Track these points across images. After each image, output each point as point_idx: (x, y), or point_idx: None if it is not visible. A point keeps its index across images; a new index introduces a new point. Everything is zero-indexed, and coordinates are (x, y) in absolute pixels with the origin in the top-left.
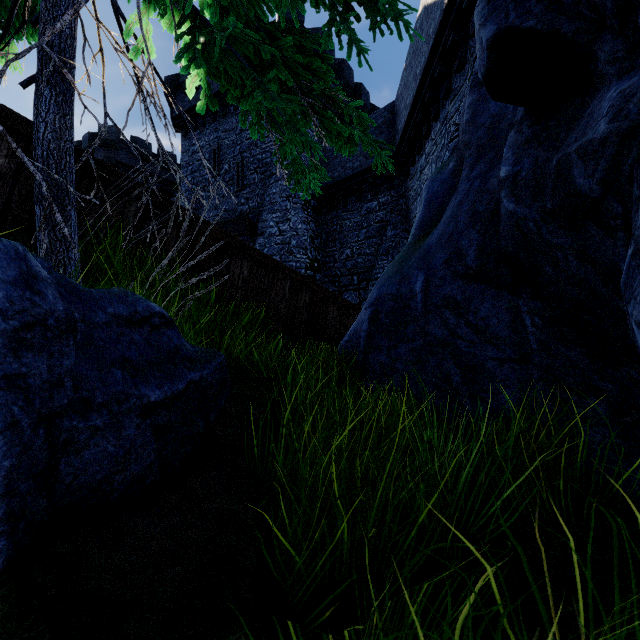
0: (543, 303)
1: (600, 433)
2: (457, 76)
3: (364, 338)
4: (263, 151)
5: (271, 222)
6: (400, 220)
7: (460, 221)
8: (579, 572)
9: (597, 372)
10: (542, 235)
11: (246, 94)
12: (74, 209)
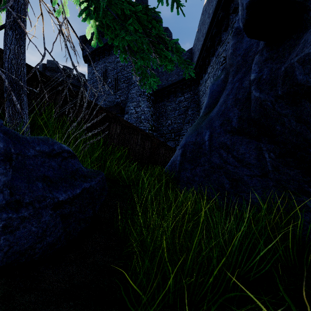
0: (275, 145)
1: (309, 216)
2: (224, 34)
3: (178, 164)
4: (127, 72)
5: (131, 107)
6: (195, 106)
7: (228, 103)
8: (307, 300)
9: (307, 182)
10: (275, 109)
11: (117, 36)
12: (26, 96)
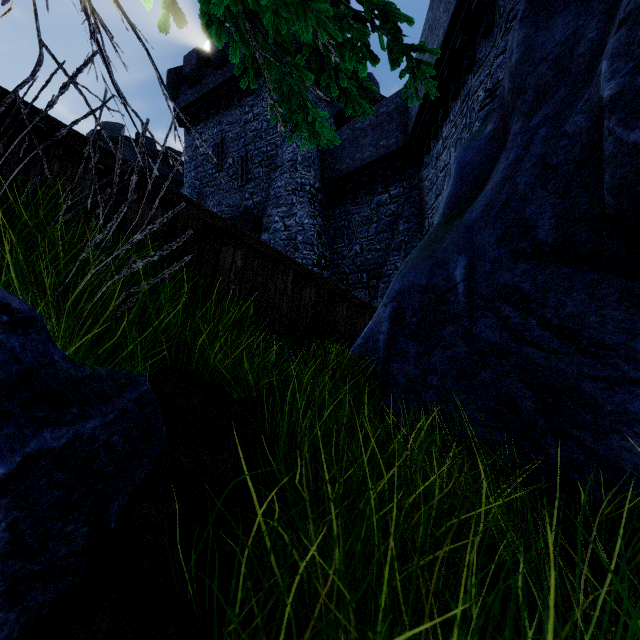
0: None
1: None
2: (482, 44)
3: (383, 342)
4: (268, 143)
5: (276, 217)
6: (413, 213)
7: (520, 183)
8: None
9: None
10: None
11: None
12: None
